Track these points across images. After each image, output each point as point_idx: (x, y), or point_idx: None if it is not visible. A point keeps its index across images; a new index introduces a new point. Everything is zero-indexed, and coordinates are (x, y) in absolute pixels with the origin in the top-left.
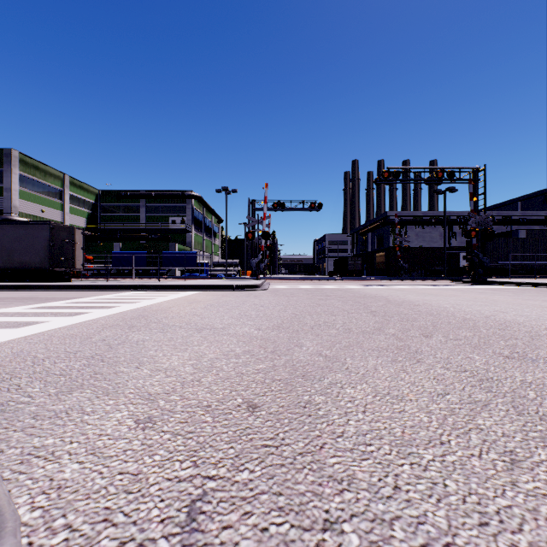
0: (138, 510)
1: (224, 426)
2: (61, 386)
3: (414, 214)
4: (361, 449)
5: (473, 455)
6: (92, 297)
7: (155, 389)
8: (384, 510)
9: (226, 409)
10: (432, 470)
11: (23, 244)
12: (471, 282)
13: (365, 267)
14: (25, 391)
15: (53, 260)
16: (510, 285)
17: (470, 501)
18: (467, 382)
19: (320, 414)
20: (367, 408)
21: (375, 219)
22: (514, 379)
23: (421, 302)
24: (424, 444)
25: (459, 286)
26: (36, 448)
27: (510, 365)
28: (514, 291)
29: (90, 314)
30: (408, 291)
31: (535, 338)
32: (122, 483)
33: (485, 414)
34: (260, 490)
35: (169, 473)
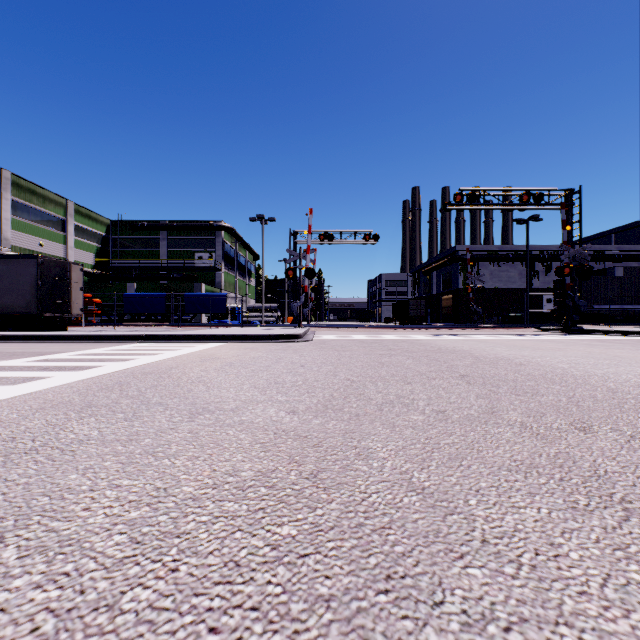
0: None
1: None
2: None
3: (489, 249)
4: None
5: None
6: (76, 352)
7: None
8: None
9: None
10: None
11: (4, 283)
12: (564, 331)
13: (429, 312)
14: None
15: (42, 303)
16: (616, 335)
17: None
18: None
19: None
20: None
21: (441, 255)
22: None
23: (522, 359)
24: None
25: (552, 336)
26: None
27: None
28: (630, 343)
29: (44, 381)
30: (492, 342)
31: None
32: None
33: None
34: None
35: None
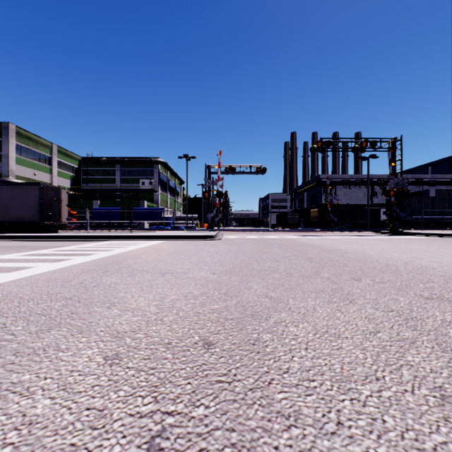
0: (102, 447)
1: (182, 362)
2: (42, 325)
3: (343, 177)
4: (306, 384)
5: (406, 391)
6: (75, 246)
7: (123, 327)
8: (329, 447)
9: (184, 346)
10: (370, 406)
11: (18, 202)
12: (390, 233)
13: (302, 220)
14: (9, 330)
15: (43, 215)
16: (423, 236)
17: (408, 437)
18: (394, 321)
19: (268, 351)
20: (309, 345)
21: (310, 181)
22: (435, 319)
23: (350, 250)
24: (361, 379)
25: (380, 237)
26: (13, 384)
27: (430, 305)
28: (426, 241)
29: (71, 261)
30: (338, 240)
31: (449, 282)
32: (88, 419)
33: (413, 351)
34: (214, 426)
35: (132, 409)
